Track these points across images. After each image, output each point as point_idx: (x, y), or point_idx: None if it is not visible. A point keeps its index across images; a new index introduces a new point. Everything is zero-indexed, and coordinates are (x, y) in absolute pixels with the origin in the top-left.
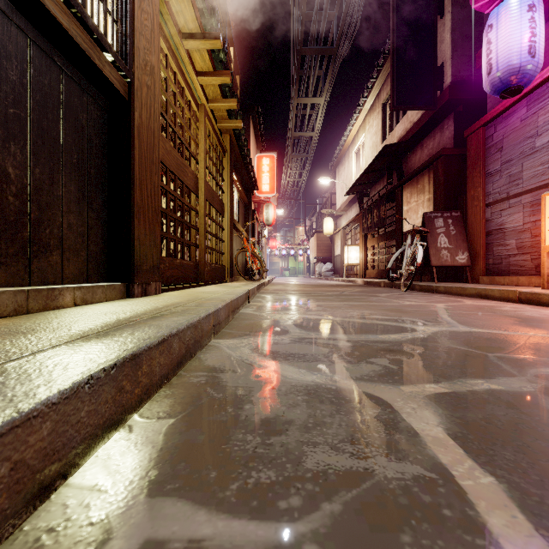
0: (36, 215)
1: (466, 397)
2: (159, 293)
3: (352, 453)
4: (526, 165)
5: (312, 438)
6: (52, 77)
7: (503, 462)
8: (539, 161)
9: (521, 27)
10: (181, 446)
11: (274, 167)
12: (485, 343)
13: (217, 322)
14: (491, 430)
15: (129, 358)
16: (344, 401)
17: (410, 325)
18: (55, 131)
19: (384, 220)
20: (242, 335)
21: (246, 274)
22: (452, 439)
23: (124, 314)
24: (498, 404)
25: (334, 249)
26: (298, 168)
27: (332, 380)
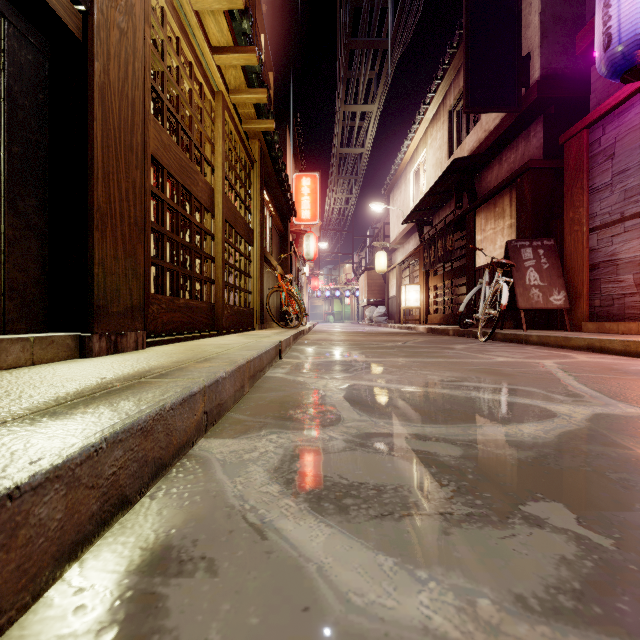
0: None
1: None
2: (144, 348)
3: None
4: None
5: None
6: None
7: None
8: None
9: None
10: None
11: (316, 189)
12: None
13: (215, 404)
14: None
15: None
16: None
17: (536, 402)
18: None
19: (452, 253)
20: (258, 428)
21: (282, 319)
22: None
23: (1, 402)
24: None
25: (387, 289)
26: (344, 193)
27: (479, 619)
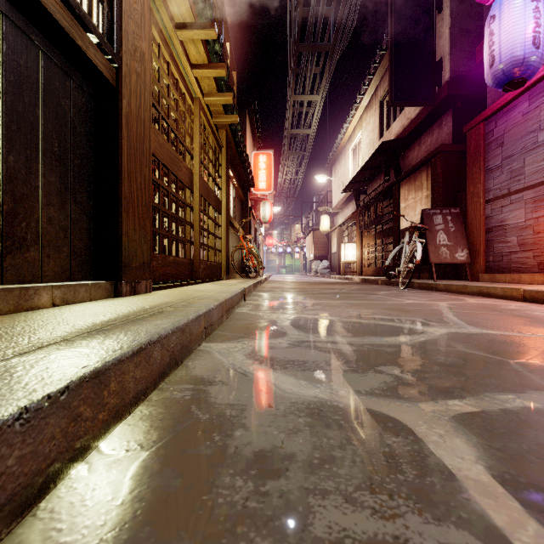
0: (10, 207)
1: (500, 419)
2: (150, 292)
3: (373, 508)
4: (528, 161)
5: (320, 483)
6: (29, 57)
7: None
8: (541, 156)
9: (525, 17)
10: (149, 497)
11: (271, 164)
12: (501, 347)
13: (209, 324)
14: None
15: (90, 377)
16: (355, 425)
17: (416, 326)
18: (32, 116)
19: (381, 218)
20: (236, 338)
21: (243, 271)
22: (500, 484)
23: (104, 316)
24: (542, 429)
25: (330, 246)
26: (294, 166)
27: (338, 395)
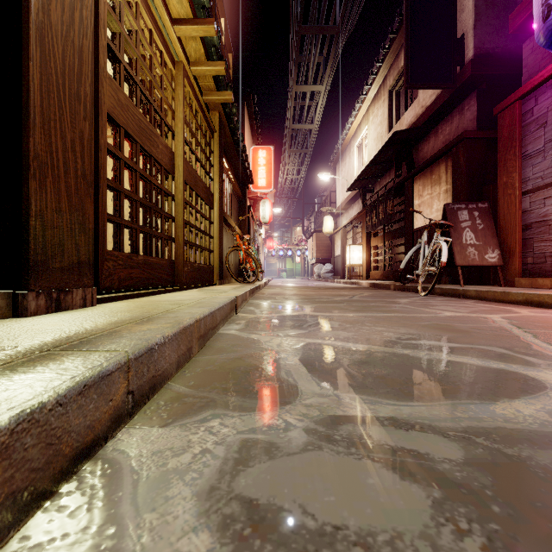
0: None
1: None
2: (94, 305)
3: None
4: None
5: None
6: None
7: None
8: None
9: None
10: None
11: (271, 160)
12: None
13: (147, 378)
14: None
15: None
16: None
17: (512, 366)
18: None
19: (392, 217)
20: (198, 408)
21: (240, 275)
22: None
23: None
24: None
25: (333, 249)
26: (296, 165)
27: None
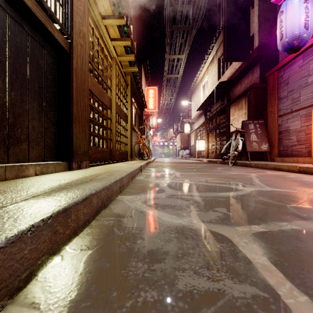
0: (12, 121)
1: (278, 234)
2: (88, 167)
3: (208, 277)
4: (302, 93)
5: (181, 265)
6: (22, 37)
7: (311, 284)
8: (310, 90)
9: (300, 12)
10: (94, 271)
11: (156, 95)
12: (283, 198)
13: (122, 185)
14: (299, 258)
15: (62, 211)
16: (201, 238)
17: (237, 186)
18: (24, 70)
19: (219, 125)
20: (136, 193)
21: (140, 156)
22: (274, 266)
23: (64, 180)
24: (300, 239)
25: (190, 142)
26: (169, 95)
27: (192, 223)
